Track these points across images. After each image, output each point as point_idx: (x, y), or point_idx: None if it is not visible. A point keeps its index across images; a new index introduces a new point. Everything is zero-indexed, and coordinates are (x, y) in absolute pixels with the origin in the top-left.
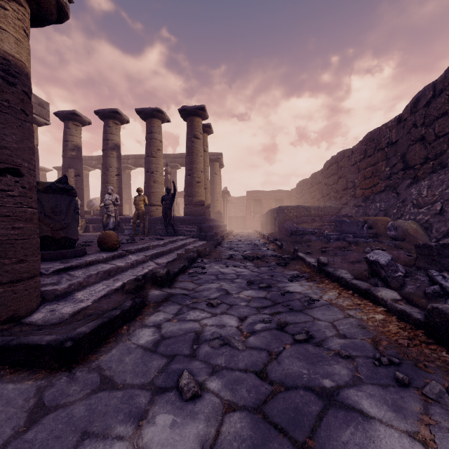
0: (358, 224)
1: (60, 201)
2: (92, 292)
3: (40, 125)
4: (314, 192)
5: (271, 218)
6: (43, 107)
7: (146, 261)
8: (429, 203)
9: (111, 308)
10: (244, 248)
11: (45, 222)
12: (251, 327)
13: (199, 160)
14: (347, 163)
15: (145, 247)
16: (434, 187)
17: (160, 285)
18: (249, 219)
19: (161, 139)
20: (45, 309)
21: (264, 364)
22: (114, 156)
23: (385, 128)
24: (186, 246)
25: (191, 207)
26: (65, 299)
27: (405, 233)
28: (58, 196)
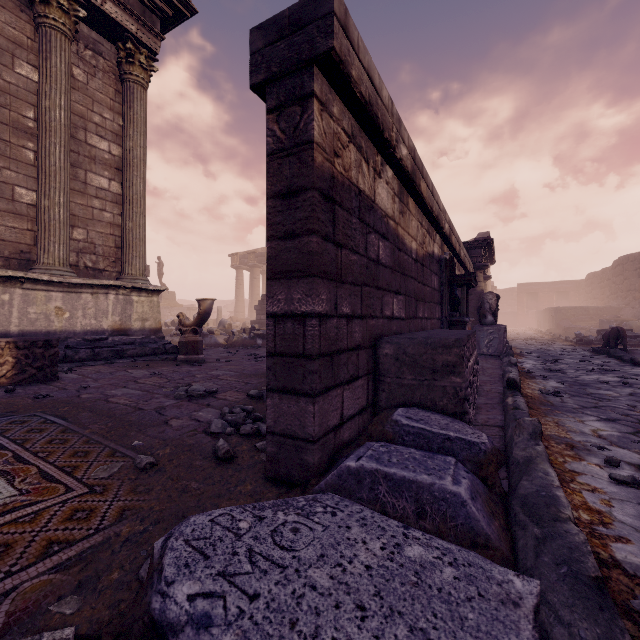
0: (610, 323)
1: None
2: None
3: None
4: (604, 288)
5: (549, 316)
6: None
7: None
8: None
9: None
10: (526, 337)
11: None
12: (538, 344)
13: None
14: (630, 267)
15: None
16: None
17: None
18: (521, 316)
19: None
20: None
21: (541, 345)
22: None
23: None
24: None
25: None
26: None
27: (631, 328)
28: None
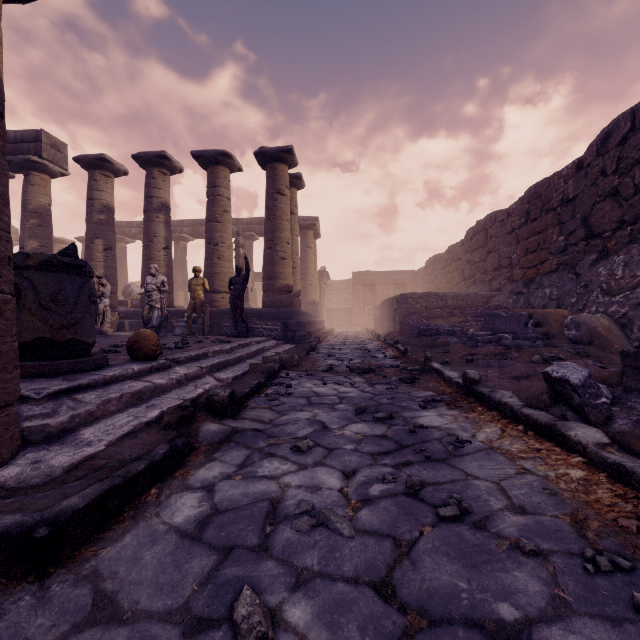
0: (520, 319)
1: (65, 284)
2: (110, 427)
3: (54, 176)
4: (451, 273)
5: (390, 311)
6: (58, 150)
7: (202, 375)
8: (627, 289)
9: (136, 455)
10: (350, 354)
11: (40, 316)
12: (363, 491)
13: (284, 226)
14: (500, 230)
15: (202, 354)
16: (634, 264)
17: (219, 414)
18: (357, 313)
19: (229, 195)
20: (24, 460)
21: (387, 566)
22: (160, 220)
23: (558, 179)
24: (264, 352)
25: (272, 294)
26: (62, 441)
27: (593, 333)
28: (62, 276)
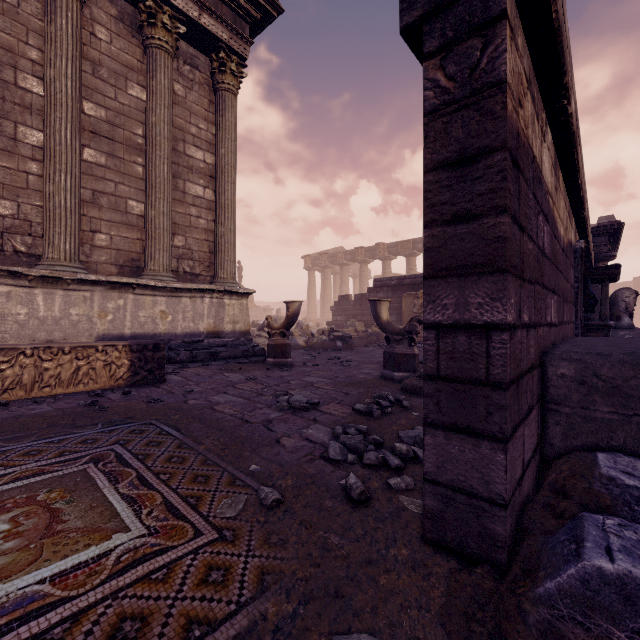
0: None
1: None
2: None
3: None
4: None
5: None
6: None
7: None
8: None
9: None
10: None
11: None
12: None
13: None
14: None
15: None
16: None
17: None
18: (639, 316)
19: None
20: None
21: None
22: None
23: None
24: None
25: None
26: None
27: None
28: None
